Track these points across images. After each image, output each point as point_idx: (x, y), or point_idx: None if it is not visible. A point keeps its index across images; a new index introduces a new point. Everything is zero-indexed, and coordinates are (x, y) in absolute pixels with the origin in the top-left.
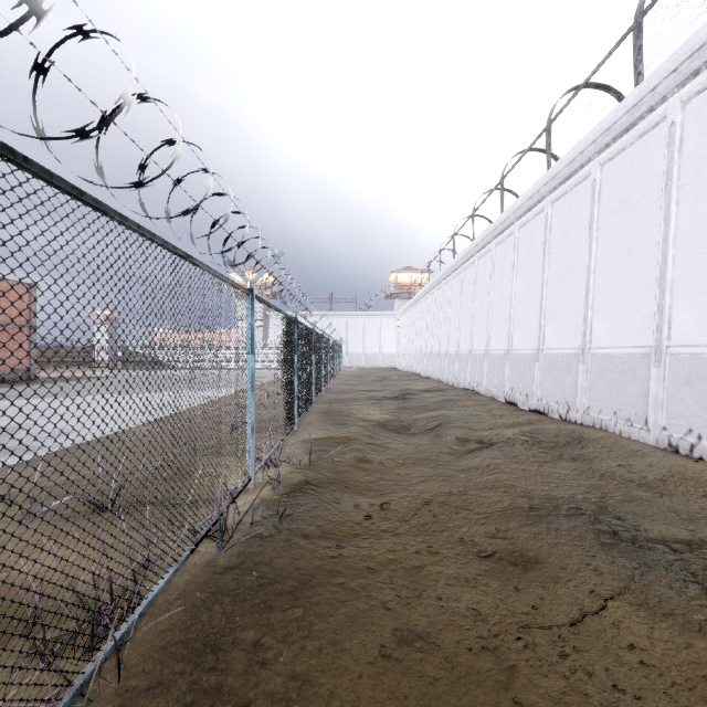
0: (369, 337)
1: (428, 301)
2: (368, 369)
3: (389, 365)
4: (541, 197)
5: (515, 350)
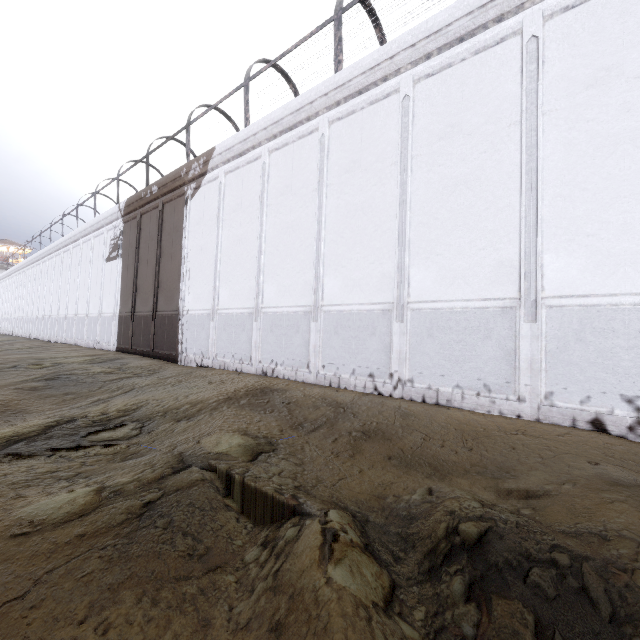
0: None
1: (17, 277)
2: None
3: None
4: (61, 248)
5: (52, 316)
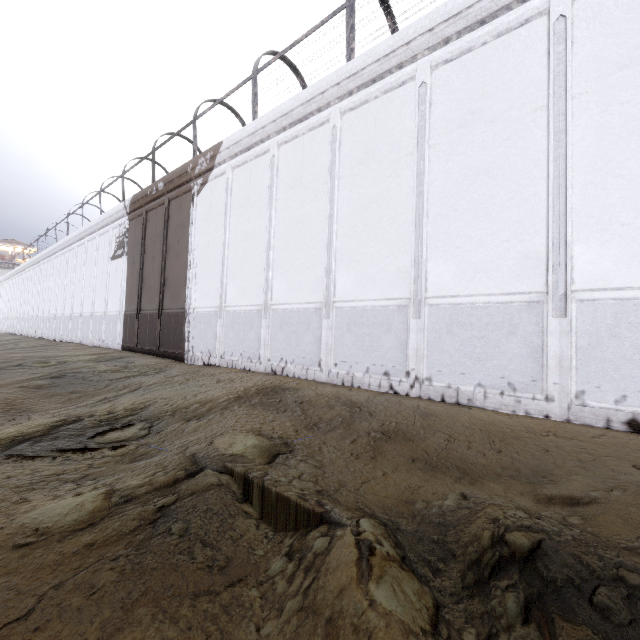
0: None
1: (23, 277)
2: None
3: None
4: (66, 246)
5: (58, 314)
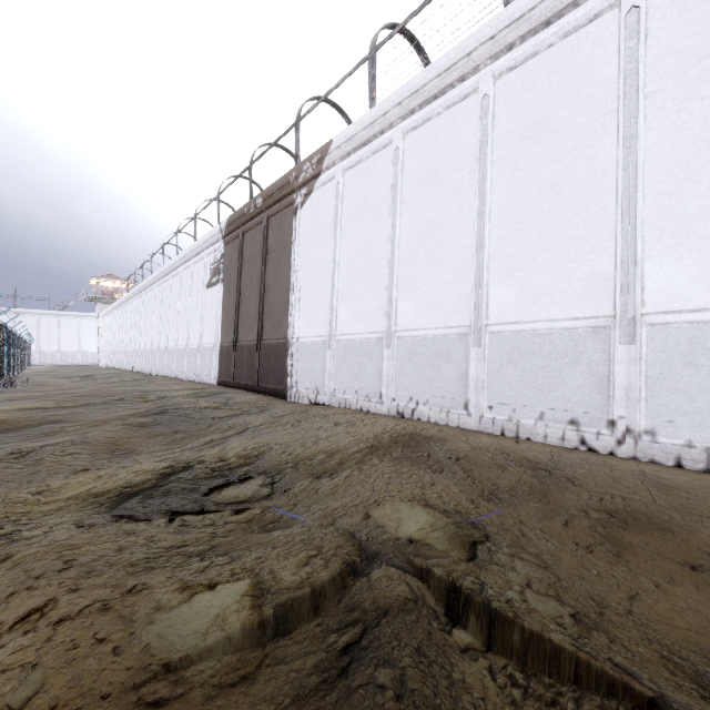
0: (66, 336)
1: (122, 311)
2: (64, 366)
3: (90, 362)
4: (161, 277)
5: (154, 348)
